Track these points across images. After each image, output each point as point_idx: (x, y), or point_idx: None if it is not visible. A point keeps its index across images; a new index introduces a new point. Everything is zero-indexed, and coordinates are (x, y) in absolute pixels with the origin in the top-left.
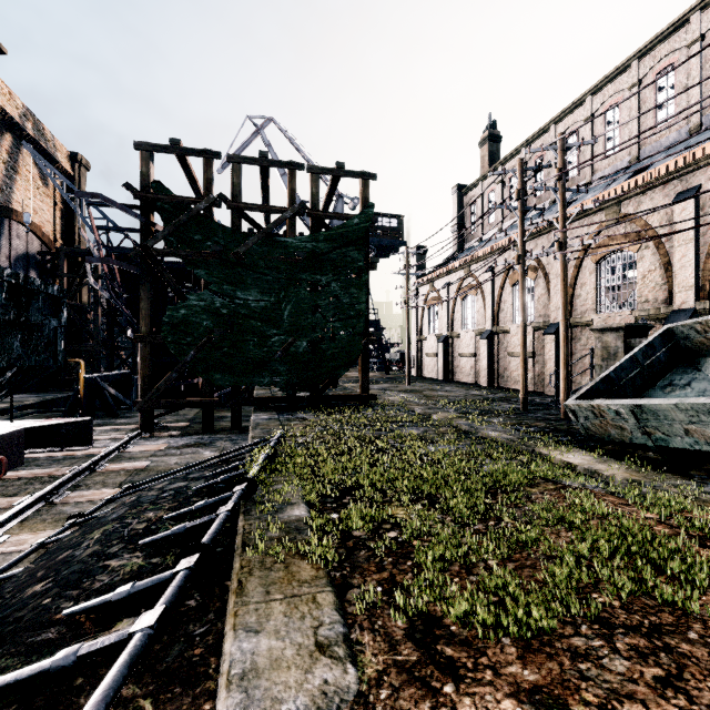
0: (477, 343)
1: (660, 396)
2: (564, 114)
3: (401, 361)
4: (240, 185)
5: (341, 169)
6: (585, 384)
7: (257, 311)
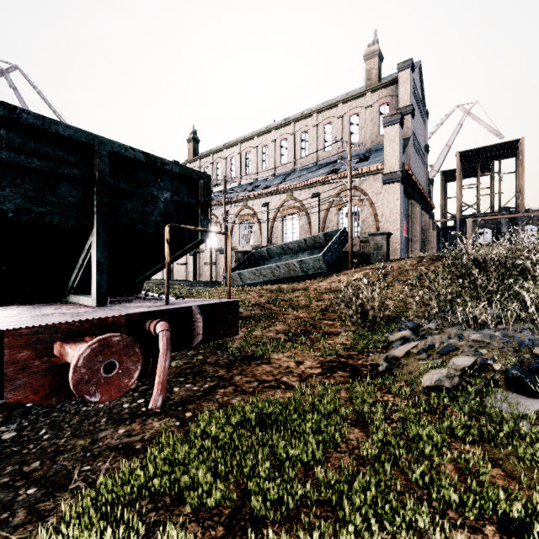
0: (188, 257)
1: None
2: (230, 146)
3: None
4: None
5: None
6: None
7: None
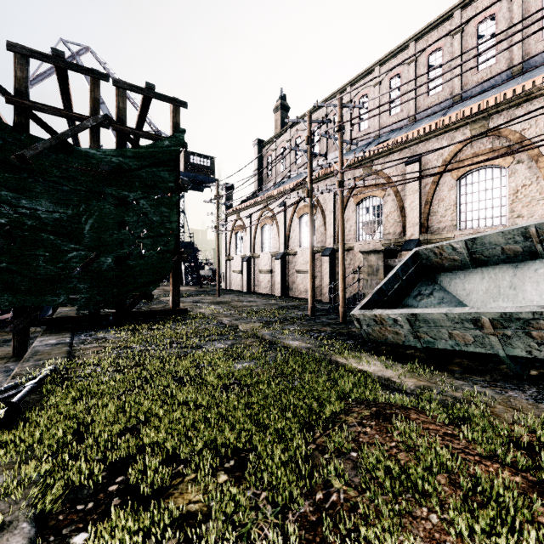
0: (273, 262)
1: (415, 303)
2: (332, 97)
3: (213, 276)
4: (26, 80)
5: (151, 90)
6: (353, 294)
7: (50, 223)
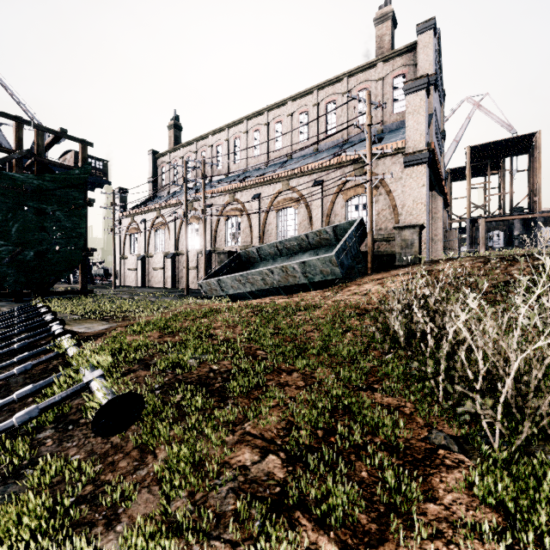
0: (165, 261)
1: None
2: (216, 132)
3: (105, 275)
4: None
5: (64, 133)
6: None
7: None
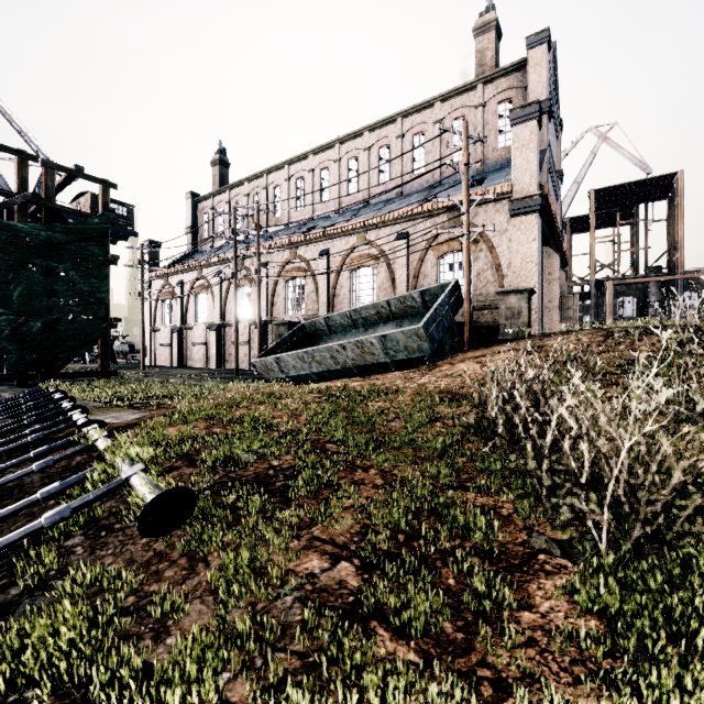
0: (208, 334)
1: None
2: (273, 170)
3: (130, 352)
4: None
5: (80, 171)
6: None
7: None
